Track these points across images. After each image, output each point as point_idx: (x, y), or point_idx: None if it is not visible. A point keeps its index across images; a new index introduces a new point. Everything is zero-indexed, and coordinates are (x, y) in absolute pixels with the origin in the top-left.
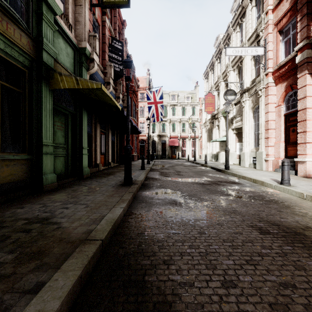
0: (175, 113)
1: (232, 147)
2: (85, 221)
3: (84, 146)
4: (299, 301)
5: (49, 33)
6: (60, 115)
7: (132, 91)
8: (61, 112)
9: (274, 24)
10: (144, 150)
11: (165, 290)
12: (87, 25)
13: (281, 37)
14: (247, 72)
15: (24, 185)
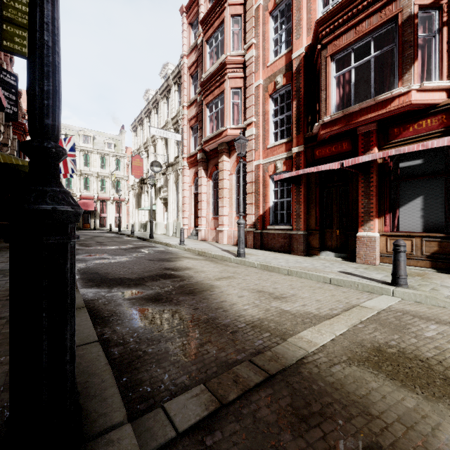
0: (89, 162)
1: (160, 217)
2: None
3: None
4: (149, 267)
5: None
6: None
7: (21, 131)
8: None
9: (188, 119)
10: None
11: (107, 272)
12: None
13: (192, 132)
14: (171, 148)
15: None
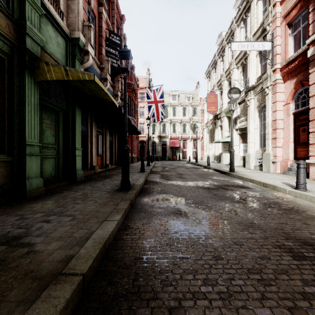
0: (175, 113)
1: (236, 148)
2: (66, 241)
3: (77, 147)
4: None
5: (35, 17)
6: (49, 112)
7: (131, 89)
8: (51, 109)
9: (282, 16)
10: (144, 151)
11: None
12: (81, 13)
13: (290, 31)
14: (252, 70)
15: (2, 191)
